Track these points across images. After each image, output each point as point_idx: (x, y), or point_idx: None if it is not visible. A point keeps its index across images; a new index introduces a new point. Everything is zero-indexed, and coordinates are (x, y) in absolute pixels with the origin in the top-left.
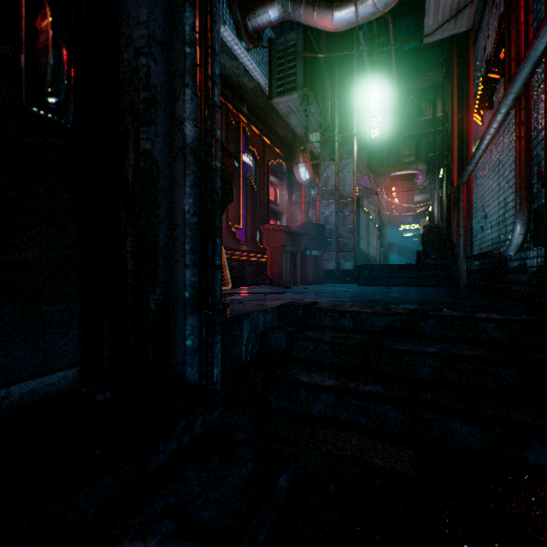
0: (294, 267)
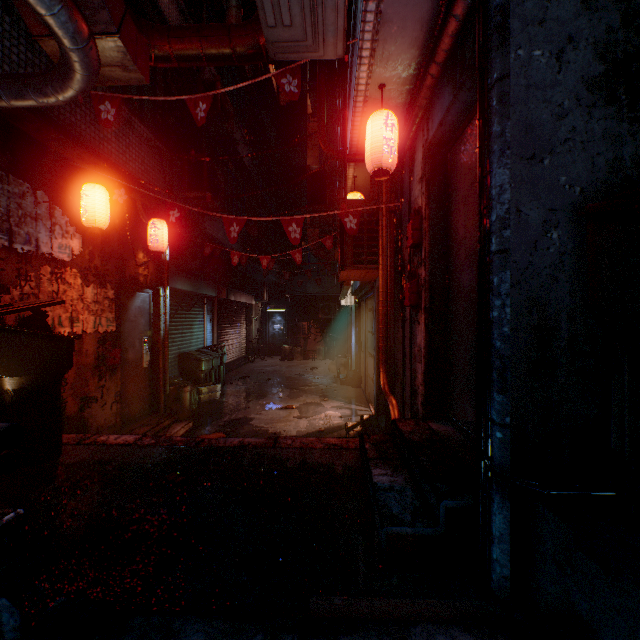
0: None
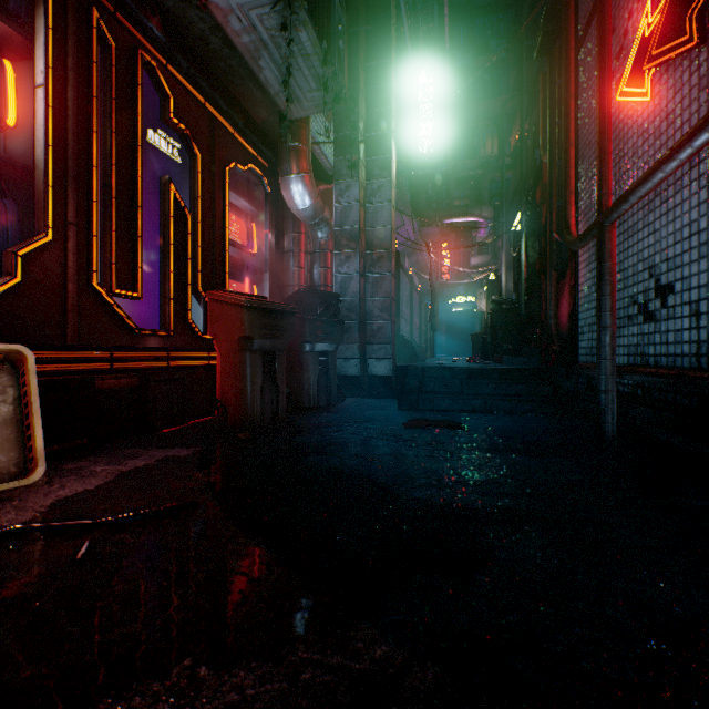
0: (273, 380)
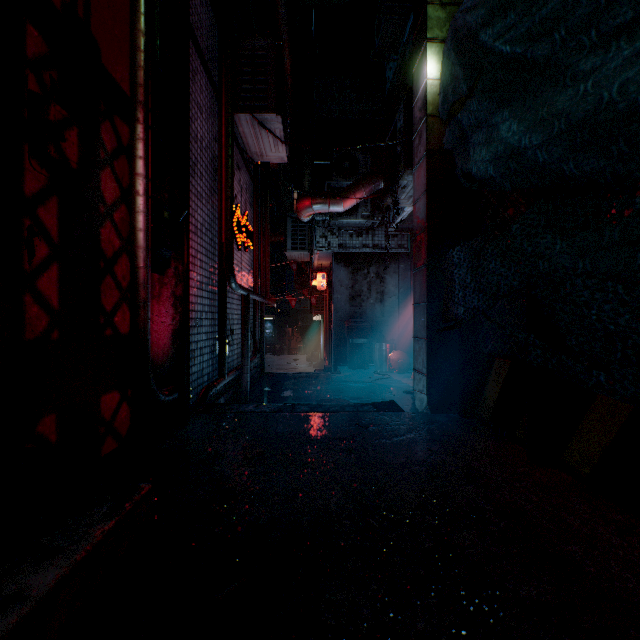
0: None
